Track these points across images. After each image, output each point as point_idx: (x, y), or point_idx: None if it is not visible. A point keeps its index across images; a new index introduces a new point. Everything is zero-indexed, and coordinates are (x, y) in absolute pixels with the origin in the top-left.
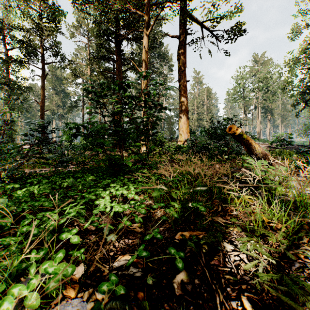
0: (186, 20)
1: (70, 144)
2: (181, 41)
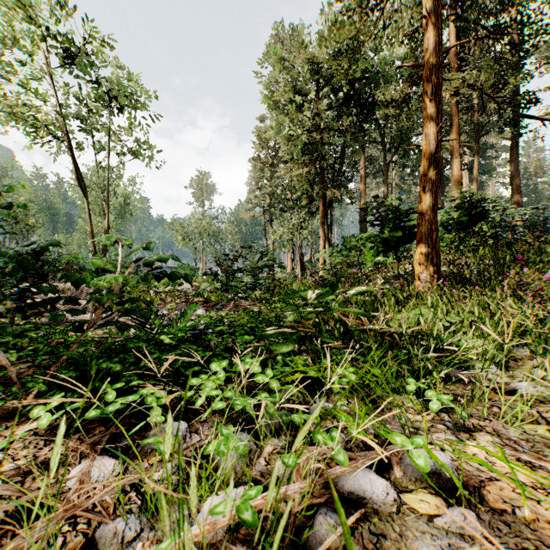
0: (518, 124)
1: None
2: (513, 144)
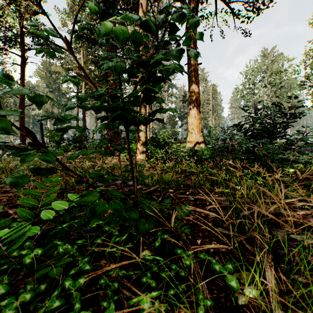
0: None
1: (58, 145)
2: None
